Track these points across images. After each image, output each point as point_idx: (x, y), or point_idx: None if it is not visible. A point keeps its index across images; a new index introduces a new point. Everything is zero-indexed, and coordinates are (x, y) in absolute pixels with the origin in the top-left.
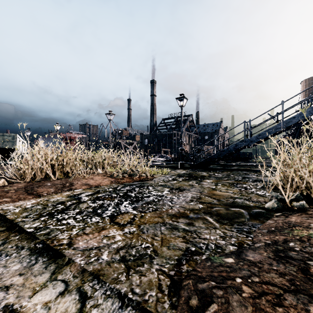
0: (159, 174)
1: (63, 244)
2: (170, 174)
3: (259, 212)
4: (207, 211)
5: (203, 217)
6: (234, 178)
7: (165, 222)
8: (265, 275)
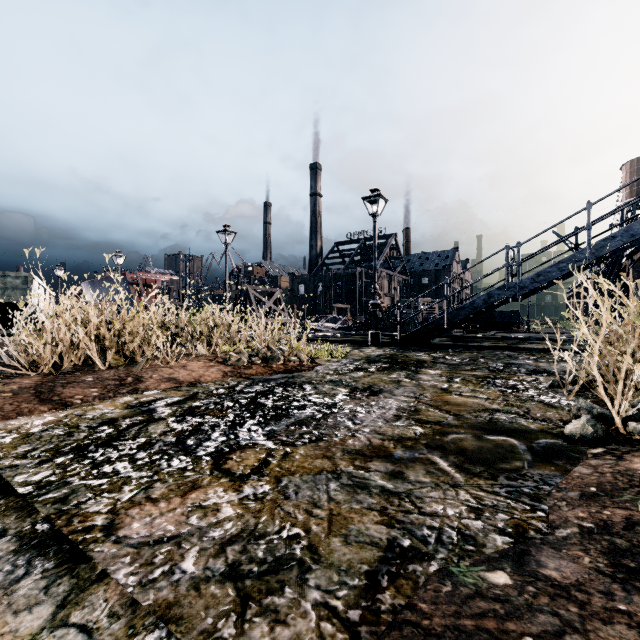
0: (328, 358)
1: (93, 527)
2: (351, 358)
3: (554, 445)
4: (433, 441)
5: (425, 459)
6: (488, 365)
7: (338, 471)
8: (602, 629)
